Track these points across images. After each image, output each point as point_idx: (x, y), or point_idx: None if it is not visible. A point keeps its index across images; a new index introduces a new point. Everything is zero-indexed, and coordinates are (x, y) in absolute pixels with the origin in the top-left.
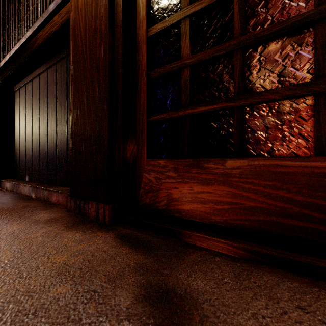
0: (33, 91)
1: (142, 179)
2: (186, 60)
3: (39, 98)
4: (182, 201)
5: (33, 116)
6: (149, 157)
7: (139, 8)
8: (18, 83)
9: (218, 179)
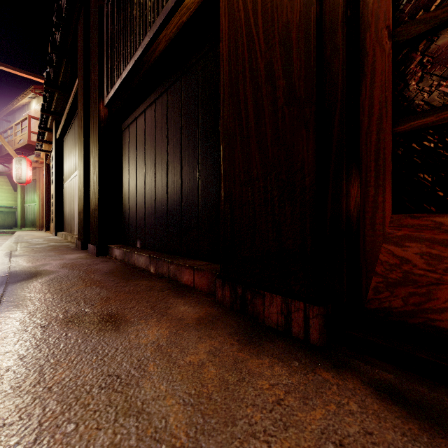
0: (146, 126)
1: (378, 256)
2: None
3: (156, 132)
4: None
5: (147, 160)
6: (393, 210)
7: None
8: (127, 119)
9: None
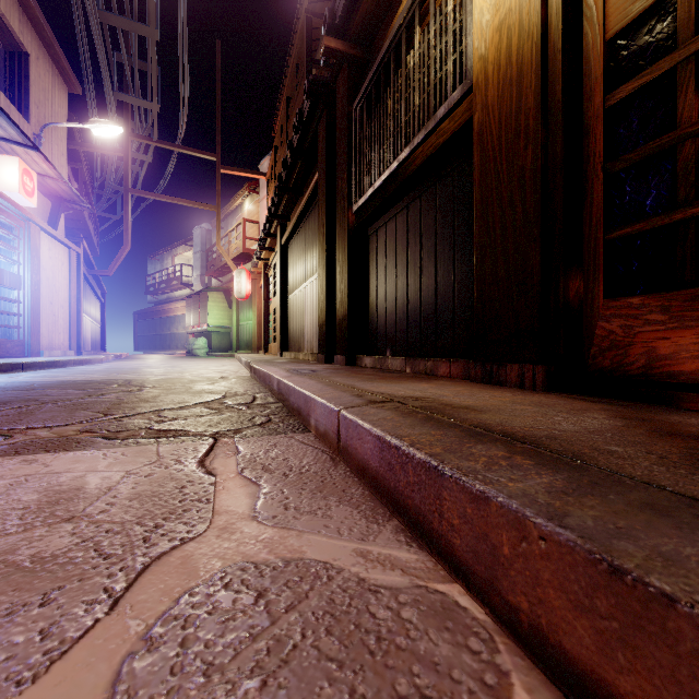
0: (398, 231)
1: (595, 332)
2: (687, 128)
3: (408, 237)
4: (679, 359)
5: (398, 265)
6: (608, 297)
7: (589, 69)
8: (375, 223)
9: None
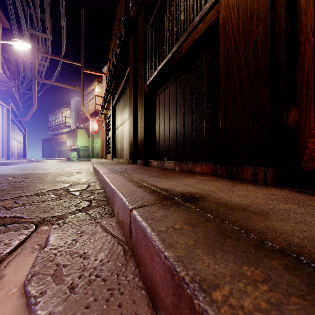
0: (170, 93)
1: (306, 145)
2: None
3: (176, 96)
4: None
5: (171, 112)
6: None
7: None
8: (158, 90)
9: None
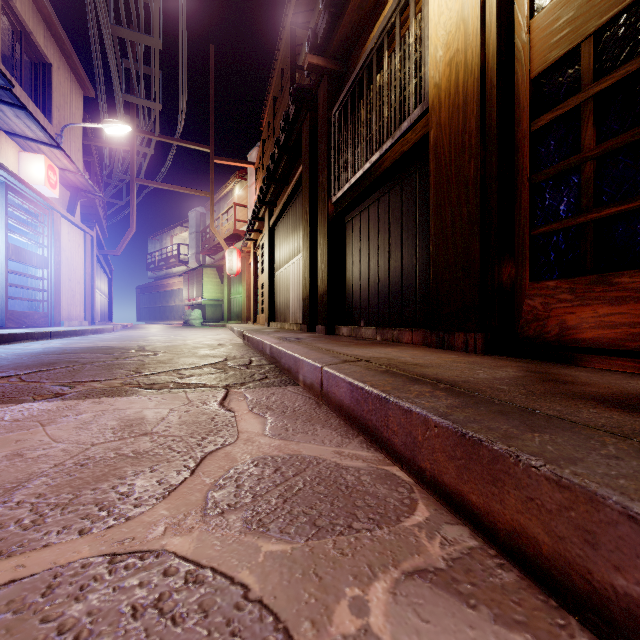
0: (370, 220)
1: (522, 307)
2: (587, 153)
3: (379, 226)
4: (581, 329)
5: (371, 249)
6: (533, 280)
7: (518, 100)
8: (351, 212)
9: (635, 296)
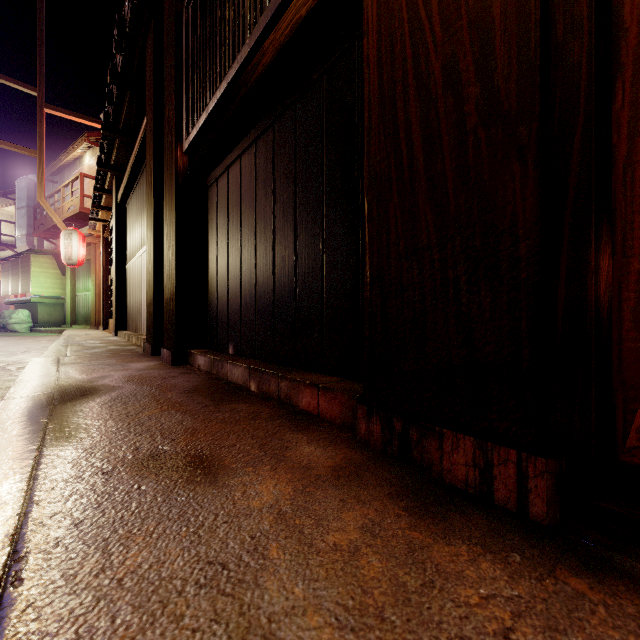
0: (243, 178)
1: None
2: None
3: (257, 187)
4: None
5: (244, 227)
6: None
7: None
8: (215, 169)
9: None
